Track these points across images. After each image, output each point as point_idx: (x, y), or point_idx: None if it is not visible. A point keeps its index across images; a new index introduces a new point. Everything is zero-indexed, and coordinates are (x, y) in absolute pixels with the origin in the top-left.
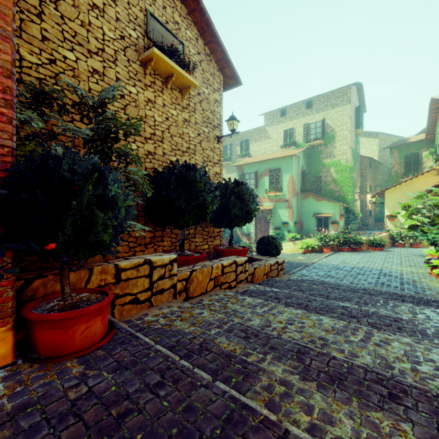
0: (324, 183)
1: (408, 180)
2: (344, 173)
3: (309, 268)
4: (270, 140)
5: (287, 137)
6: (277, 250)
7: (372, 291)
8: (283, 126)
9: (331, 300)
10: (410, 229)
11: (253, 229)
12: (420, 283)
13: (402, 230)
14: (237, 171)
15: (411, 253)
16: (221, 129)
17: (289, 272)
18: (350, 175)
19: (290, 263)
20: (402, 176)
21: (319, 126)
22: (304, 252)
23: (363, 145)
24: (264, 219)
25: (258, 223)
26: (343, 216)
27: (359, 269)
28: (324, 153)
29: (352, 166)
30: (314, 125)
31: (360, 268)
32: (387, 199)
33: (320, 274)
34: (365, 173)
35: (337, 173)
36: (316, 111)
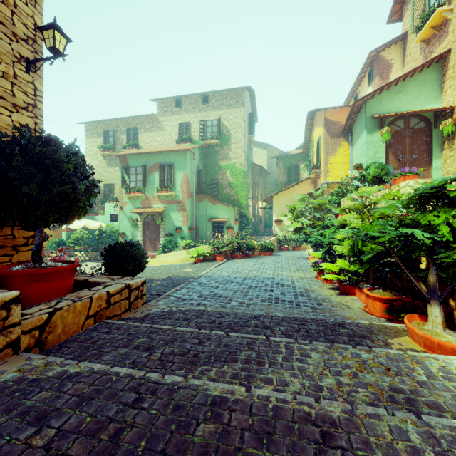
0: (221, 186)
1: (291, 187)
2: (239, 177)
3: (192, 285)
4: (164, 132)
5: (182, 131)
6: (138, 263)
7: (267, 318)
8: (178, 118)
9: (199, 366)
10: (295, 232)
11: (140, 236)
12: (313, 292)
13: (287, 234)
14: (120, 162)
15: (295, 256)
16: (40, 52)
17: (159, 297)
18: (244, 179)
19: (171, 278)
20: (286, 185)
21: (215, 125)
22: (196, 261)
23: (255, 155)
24: (154, 223)
25: (146, 229)
26: (237, 221)
27: (251, 279)
28: (220, 154)
29: (246, 171)
30: (211, 123)
31: (252, 278)
32: (275, 204)
33: (204, 293)
34: (257, 180)
35: (233, 176)
36: (213, 108)
